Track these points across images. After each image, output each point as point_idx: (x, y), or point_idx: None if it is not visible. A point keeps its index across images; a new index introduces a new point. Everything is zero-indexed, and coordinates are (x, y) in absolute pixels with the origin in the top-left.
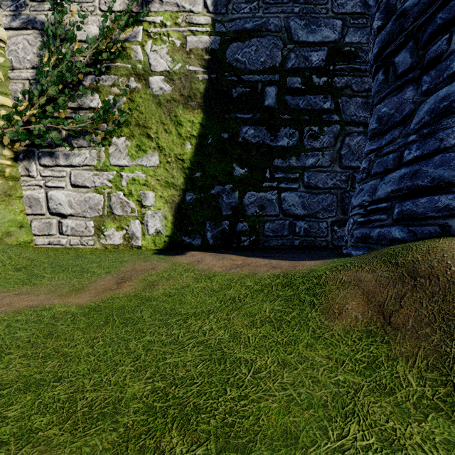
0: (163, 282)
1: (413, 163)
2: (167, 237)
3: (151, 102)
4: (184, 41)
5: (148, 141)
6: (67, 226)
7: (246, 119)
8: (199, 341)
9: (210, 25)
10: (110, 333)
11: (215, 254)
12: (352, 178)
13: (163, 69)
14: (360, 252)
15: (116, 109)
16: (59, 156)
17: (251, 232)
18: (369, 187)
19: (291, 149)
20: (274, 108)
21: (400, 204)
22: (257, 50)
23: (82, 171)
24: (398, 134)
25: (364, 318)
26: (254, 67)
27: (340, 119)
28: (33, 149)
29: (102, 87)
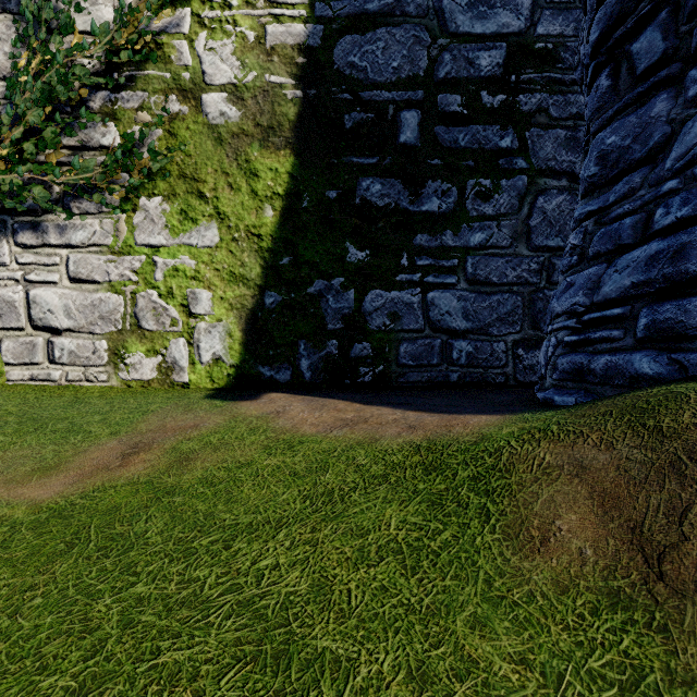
0: (207, 454)
1: (674, 232)
2: (233, 368)
3: (205, 136)
4: (262, 33)
5: (200, 204)
6: (63, 349)
7: (367, 165)
8: (244, 599)
9: (305, 6)
10: (67, 573)
11: (311, 399)
12: (548, 267)
13: (225, 80)
14: (569, 399)
15: (146, 148)
16: (48, 230)
17: (376, 360)
18: (585, 279)
19: (445, 217)
20: (415, 147)
21: (651, 309)
22: (386, 49)
23: (87, 255)
24: (640, 180)
25: (599, 558)
26: (382, 78)
27: (529, 165)
28: (3, 218)
29: (122, 111)
